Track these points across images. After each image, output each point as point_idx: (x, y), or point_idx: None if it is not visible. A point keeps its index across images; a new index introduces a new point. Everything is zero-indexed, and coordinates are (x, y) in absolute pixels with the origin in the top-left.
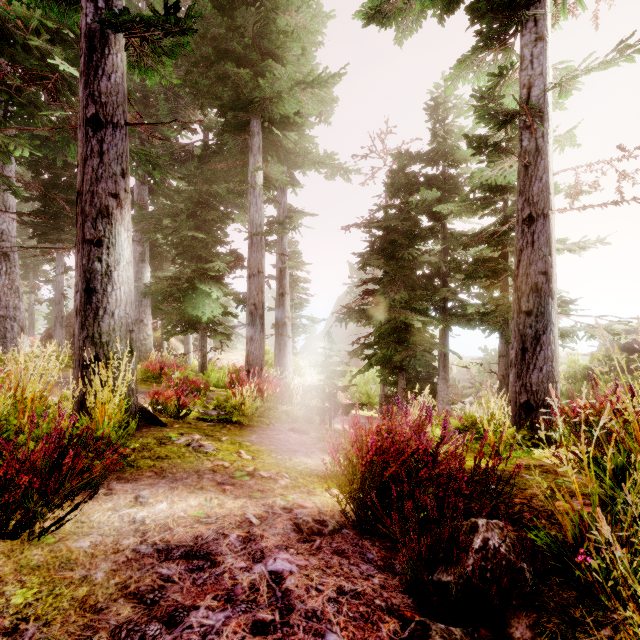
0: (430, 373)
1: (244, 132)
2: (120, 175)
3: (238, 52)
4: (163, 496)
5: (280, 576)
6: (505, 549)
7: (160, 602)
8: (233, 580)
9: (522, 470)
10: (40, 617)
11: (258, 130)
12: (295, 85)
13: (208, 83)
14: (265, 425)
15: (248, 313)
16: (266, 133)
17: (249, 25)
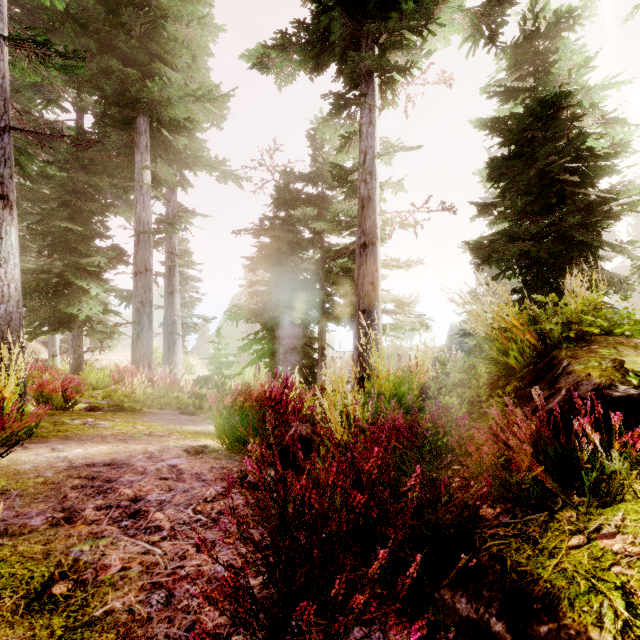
0: (312, 364)
1: (130, 128)
2: (6, 177)
3: (124, 49)
4: (76, 447)
5: (175, 465)
6: (305, 433)
7: (98, 477)
8: (144, 468)
9: None
10: (17, 488)
11: (146, 128)
12: (185, 96)
13: (89, 73)
14: (157, 408)
15: (134, 311)
16: (154, 131)
17: (136, 25)
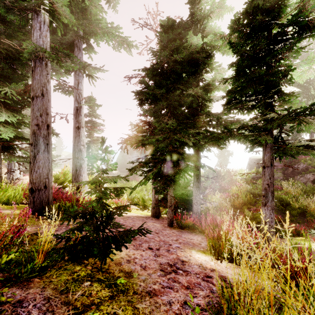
0: (186, 183)
1: None
2: None
3: None
4: None
5: None
6: None
7: None
8: None
9: None
10: None
11: None
12: None
13: None
14: None
15: (31, 133)
16: None
17: None
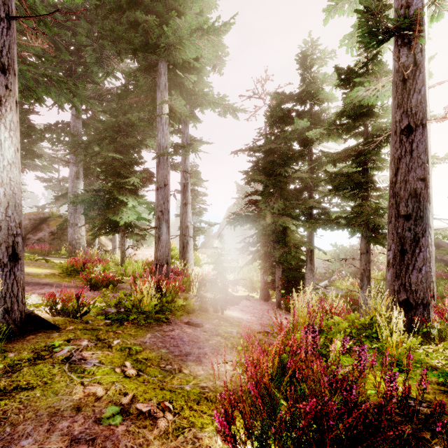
0: (299, 265)
1: (153, 72)
2: None
3: (147, 4)
4: None
5: None
6: None
7: None
8: None
9: (446, 399)
10: None
11: (164, 71)
12: (193, 31)
13: (121, 28)
14: (161, 323)
15: (156, 218)
16: (171, 76)
17: None
